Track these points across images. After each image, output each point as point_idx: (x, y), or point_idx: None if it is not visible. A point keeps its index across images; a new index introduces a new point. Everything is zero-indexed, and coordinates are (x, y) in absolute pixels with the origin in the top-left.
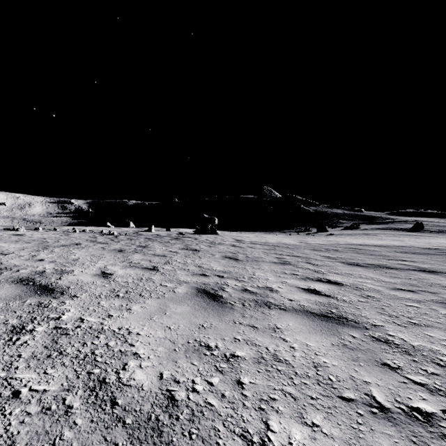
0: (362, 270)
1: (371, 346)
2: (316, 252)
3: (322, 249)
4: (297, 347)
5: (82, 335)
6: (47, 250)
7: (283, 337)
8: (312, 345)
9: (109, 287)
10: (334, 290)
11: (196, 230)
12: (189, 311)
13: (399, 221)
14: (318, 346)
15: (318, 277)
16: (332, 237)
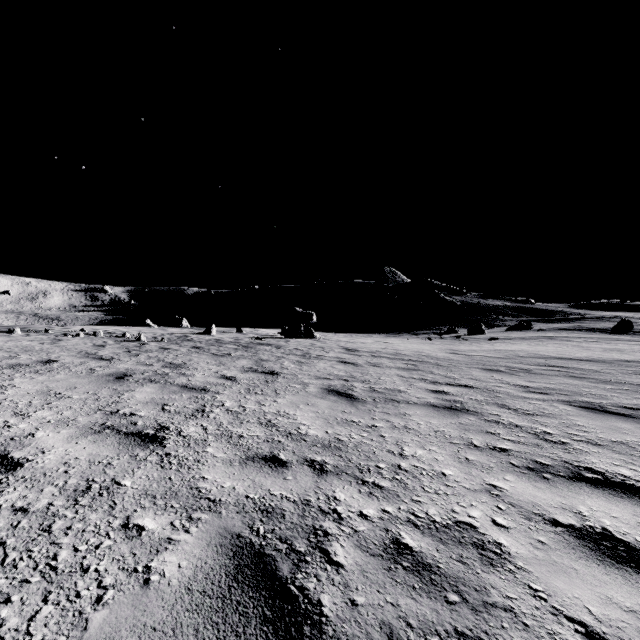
0: (633, 427)
1: None
2: (495, 376)
3: (501, 369)
4: None
5: None
6: None
7: None
8: None
9: None
10: None
11: (283, 331)
12: None
13: (591, 317)
14: None
15: (563, 459)
16: (499, 343)
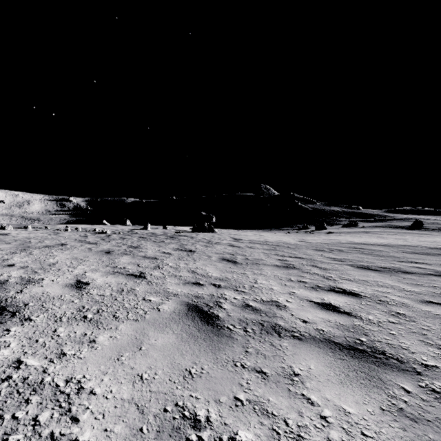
0: (375, 275)
1: (440, 412)
2: (319, 253)
3: (325, 249)
4: (330, 417)
5: (5, 398)
6: (25, 252)
7: (306, 394)
8: (352, 411)
9: (78, 303)
10: (354, 305)
11: (193, 228)
12: (173, 343)
13: (397, 218)
14: (362, 414)
15: (330, 285)
16: (332, 235)
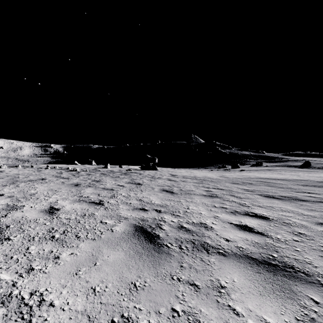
0: (279, 202)
1: None
2: (235, 185)
3: (239, 183)
4: None
5: None
6: (13, 185)
7: (232, 305)
8: (272, 321)
9: (49, 225)
10: (265, 227)
11: (141, 167)
12: (122, 259)
13: (292, 160)
14: None
15: (245, 210)
16: (244, 172)
